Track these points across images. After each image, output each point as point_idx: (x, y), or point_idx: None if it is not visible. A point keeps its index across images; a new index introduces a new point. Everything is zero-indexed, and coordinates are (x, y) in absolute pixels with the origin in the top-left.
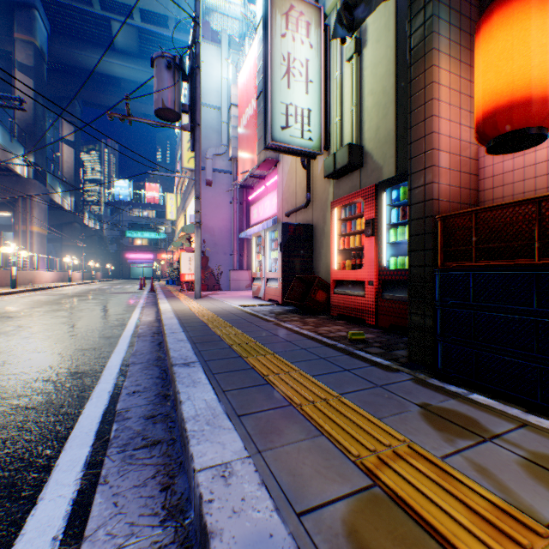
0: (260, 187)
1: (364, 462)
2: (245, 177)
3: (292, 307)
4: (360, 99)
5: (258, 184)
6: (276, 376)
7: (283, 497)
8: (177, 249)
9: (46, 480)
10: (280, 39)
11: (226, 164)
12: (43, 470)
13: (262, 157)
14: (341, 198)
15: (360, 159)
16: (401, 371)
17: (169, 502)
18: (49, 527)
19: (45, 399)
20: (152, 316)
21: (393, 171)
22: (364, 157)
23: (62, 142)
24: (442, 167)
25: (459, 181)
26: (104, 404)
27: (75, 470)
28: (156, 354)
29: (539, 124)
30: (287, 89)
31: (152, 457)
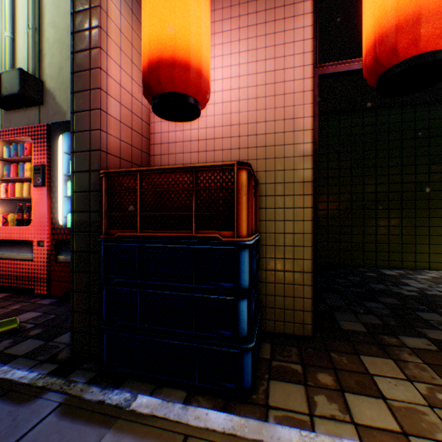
0: None
1: None
2: None
3: None
4: (41, 25)
5: None
6: None
7: None
8: None
9: None
10: None
11: None
12: None
13: None
14: (2, 131)
15: (40, 94)
16: (50, 391)
17: None
18: None
19: None
20: None
21: None
22: (46, 95)
23: None
24: (113, 116)
25: (132, 139)
26: None
27: None
28: None
29: (196, 96)
30: None
31: None
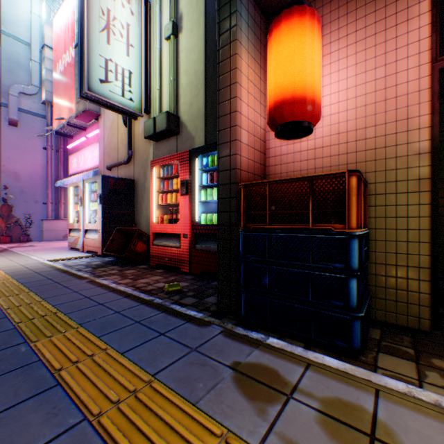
0: (81, 137)
1: None
2: (62, 124)
3: (114, 258)
4: (177, 75)
5: (79, 134)
6: (74, 366)
7: None
8: None
9: None
10: None
11: (38, 106)
12: None
13: (82, 107)
14: (161, 158)
15: (177, 127)
16: (213, 324)
17: None
18: None
19: None
20: None
21: (203, 142)
22: (181, 126)
23: None
24: (243, 143)
25: (254, 156)
26: None
27: None
28: None
29: (309, 120)
30: (107, 44)
31: None
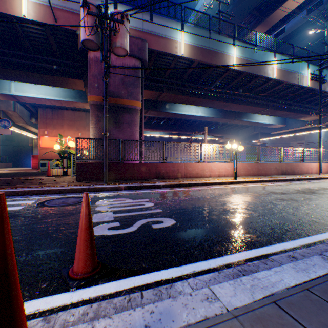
0: None
1: None
2: None
3: None
4: None
5: None
6: None
7: None
8: None
9: (214, 257)
10: None
11: None
12: (219, 254)
13: None
14: None
15: None
16: None
17: None
18: (197, 267)
19: (257, 234)
20: None
21: None
22: None
23: None
24: None
25: None
26: (270, 251)
27: (222, 262)
28: None
29: None
30: None
31: None
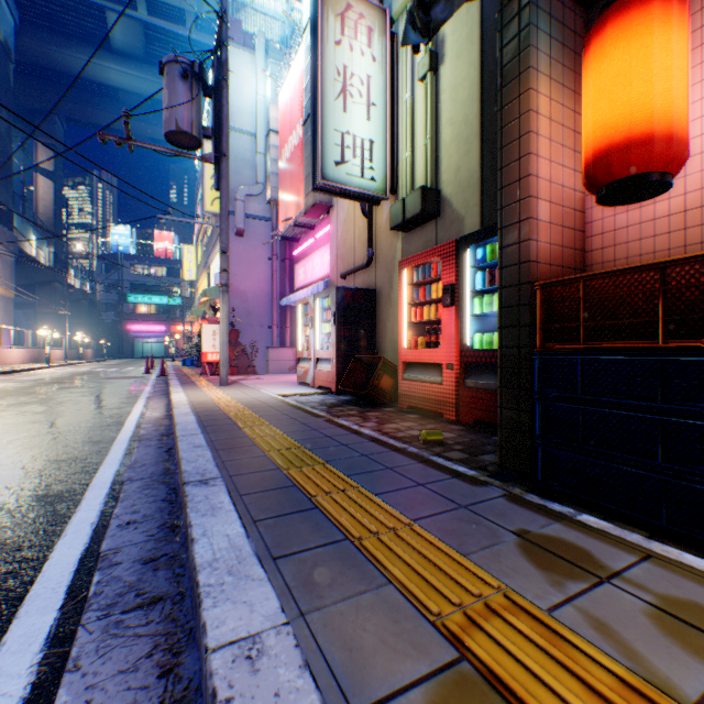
0: (308, 239)
1: (447, 624)
2: (288, 225)
3: (350, 397)
4: (436, 129)
5: (305, 236)
6: (327, 496)
7: (335, 687)
8: (198, 319)
9: None
10: (334, 48)
11: (262, 208)
12: None
13: (311, 200)
14: (413, 256)
15: (436, 206)
16: (491, 485)
17: (170, 695)
18: None
19: None
20: (160, 410)
21: (477, 224)
22: (442, 204)
23: (36, 172)
24: (541, 220)
25: (562, 238)
26: (83, 543)
27: (31, 650)
28: (163, 466)
29: (662, 169)
30: (343, 113)
31: (149, 624)
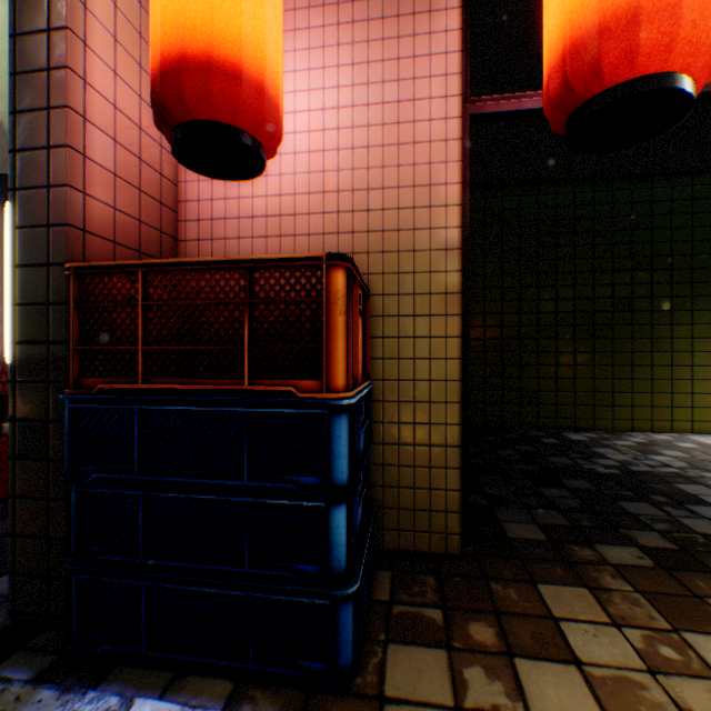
0: None
1: None
2: None
3: None
4: None
5: None
6: None
7: None
8: None
9: None
10: None
11: None
12: None
13: None
14: None
15: None
16: None
17: None
18: None
19: None
20: None
21: None
22: None
23: None
24: (98, 162)
25: (142, 208)
26: None
27: None
28: None
29: (255, 132)
30: None
31: None
